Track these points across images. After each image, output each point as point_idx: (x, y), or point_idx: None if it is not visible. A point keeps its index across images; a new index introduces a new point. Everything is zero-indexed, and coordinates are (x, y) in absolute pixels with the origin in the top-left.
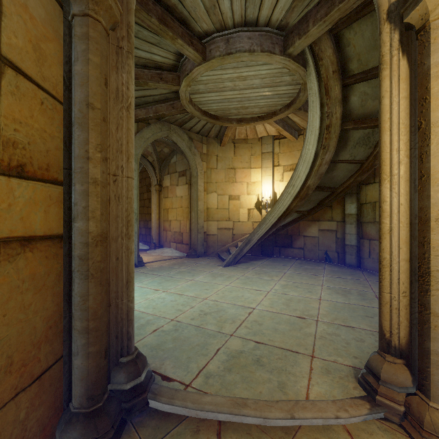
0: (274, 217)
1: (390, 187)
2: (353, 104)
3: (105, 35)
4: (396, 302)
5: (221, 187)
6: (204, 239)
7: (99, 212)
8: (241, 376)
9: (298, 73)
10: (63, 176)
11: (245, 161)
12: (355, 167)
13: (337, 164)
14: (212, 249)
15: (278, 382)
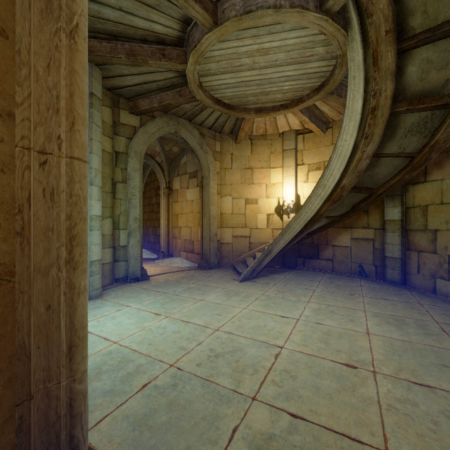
0: (299, 224)
1: None
2: (409, 77)
3: None
4: None
5: (237, 190)
6: (217, 248)
7: None
8: None
9: (336, 40)
10: None
11: (264, 160)
12: (403, 161)
13: (380, 158)
14: (227, 259)
15: None
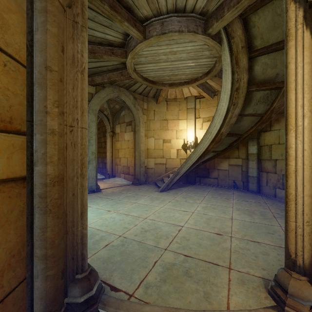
0: (196, 156)
1: (295, 136)
2: (256, 72)
3: (62, 10)
4: (301, 230)
5: (157, 133)
6: (145, 171)
7: (56, 158)
8: (173, 286)
9: (215, 49)
10: (26, 127)
11: (175, 114)
12: (257, 118)
13: (243, 116)
14: (151, 178)
15: (203, 292)
